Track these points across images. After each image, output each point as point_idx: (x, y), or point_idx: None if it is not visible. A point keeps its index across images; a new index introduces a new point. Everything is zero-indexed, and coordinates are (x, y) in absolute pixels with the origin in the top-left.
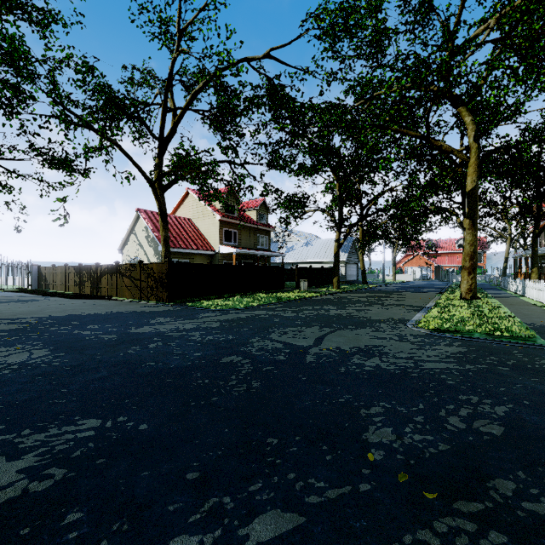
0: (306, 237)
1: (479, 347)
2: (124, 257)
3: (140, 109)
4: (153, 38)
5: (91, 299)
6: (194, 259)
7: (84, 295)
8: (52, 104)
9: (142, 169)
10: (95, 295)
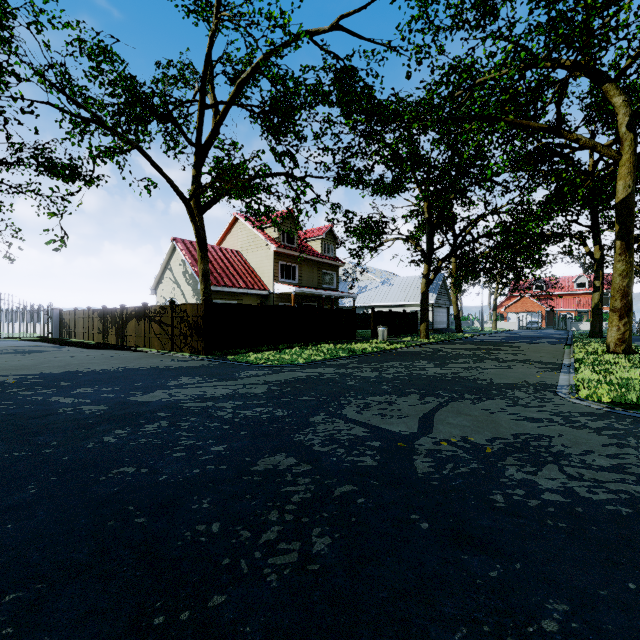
0: (382, 275)
1: None
2: (158, 299)
3: (174, 108)
4: (188, 13)
5: (112, 350)
6: (243, 300)
7: (107, 344)
8: (41, 82)
9: (173, 183)
10: (120, 346)
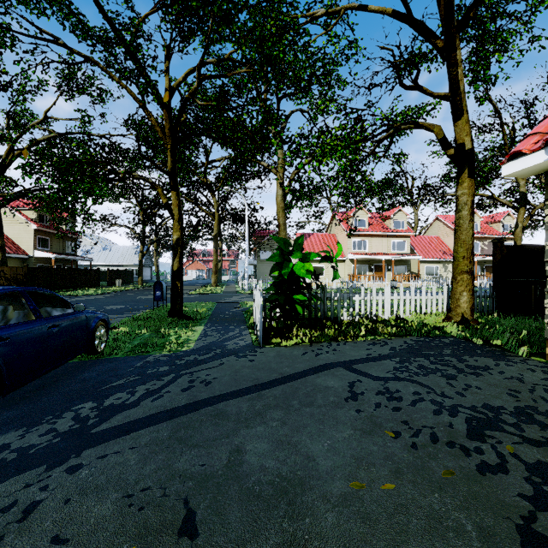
0: (101, 241)
1: (205, 295)
2: None
3: None
4: None
5: None
6: (8, 262)
7: None
8: None
9: None
10: None
